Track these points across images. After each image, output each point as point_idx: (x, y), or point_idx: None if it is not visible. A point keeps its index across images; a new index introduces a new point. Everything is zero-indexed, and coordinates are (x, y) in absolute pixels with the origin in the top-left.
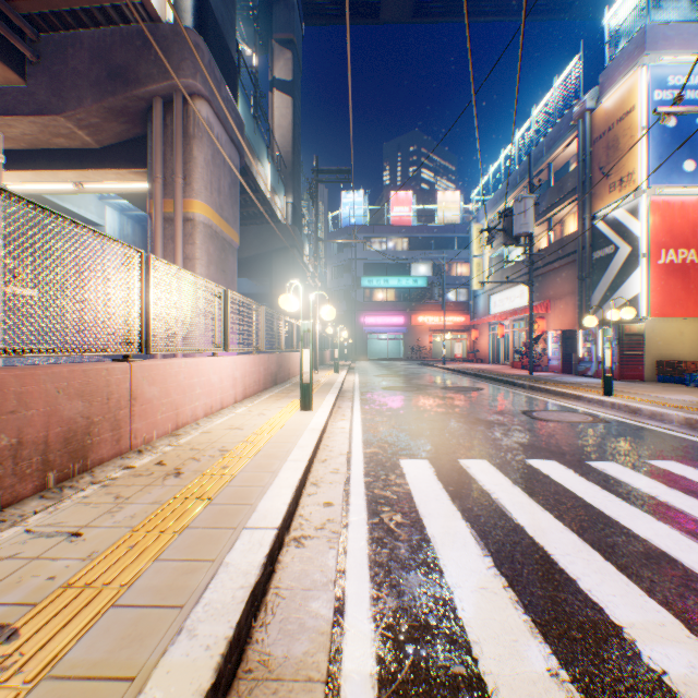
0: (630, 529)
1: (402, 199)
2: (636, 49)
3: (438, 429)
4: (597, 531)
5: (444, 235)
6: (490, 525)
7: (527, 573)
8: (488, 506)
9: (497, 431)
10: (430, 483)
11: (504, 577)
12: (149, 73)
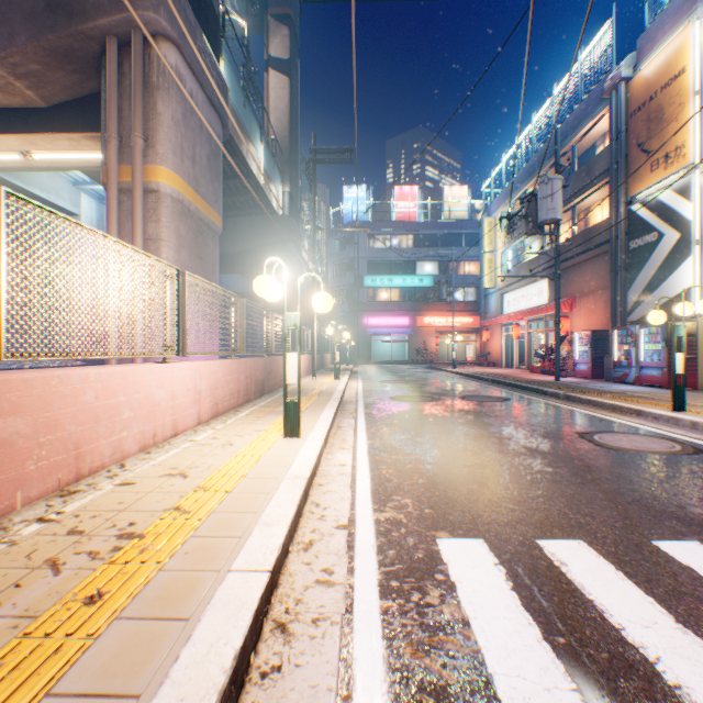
0: None
1: (407, 194)
2: (686, 2)
3: (479, 466)
4: None
5: (451, 231)
6: None
7: None
8: None
9: (565, 470)
10: (512, 621)
11: None
12: (99, 3)
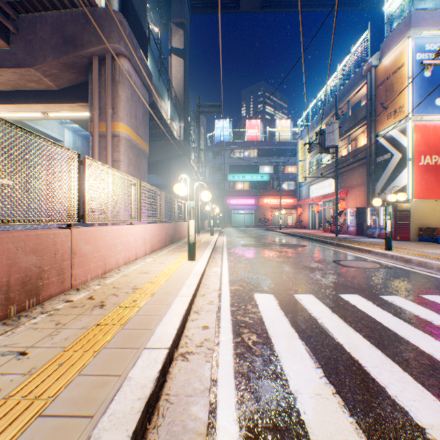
0: (418, 346)
1: (254, 124)
2: (405, 27)
3: (279, 272)
4: (394, 348)
5: (280, 147)
6: (318, 343)
7: (348, 381)
8: (316, 329)
9: (318, 274)
10: (275, 311)
11: (332, 385)
12: (90, 40)
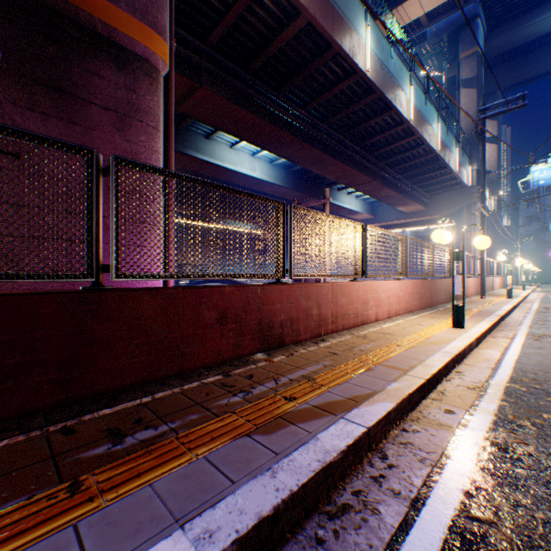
0: None
1: None
2: None
3: None
4: None
5: None
6: None
7: None
8: None
9: None
10: None
11: None
12: (462, 201)
